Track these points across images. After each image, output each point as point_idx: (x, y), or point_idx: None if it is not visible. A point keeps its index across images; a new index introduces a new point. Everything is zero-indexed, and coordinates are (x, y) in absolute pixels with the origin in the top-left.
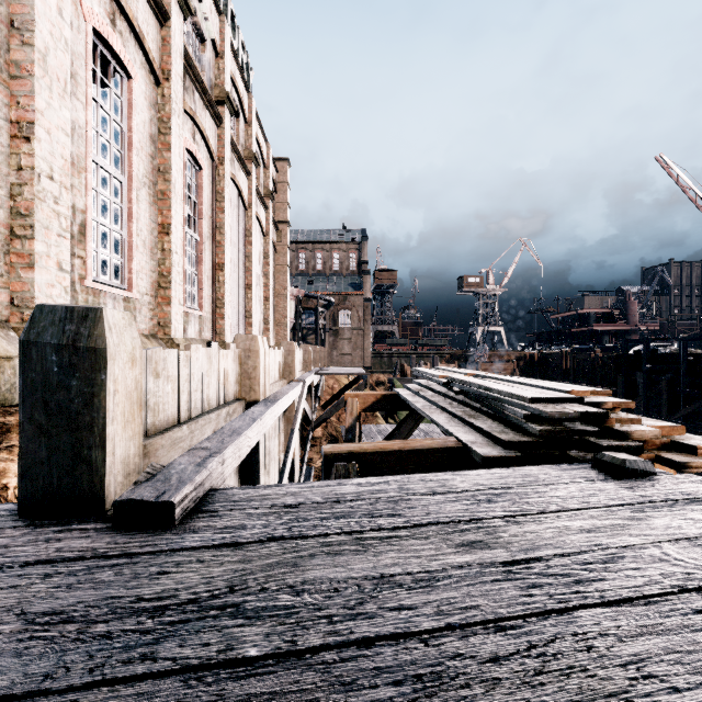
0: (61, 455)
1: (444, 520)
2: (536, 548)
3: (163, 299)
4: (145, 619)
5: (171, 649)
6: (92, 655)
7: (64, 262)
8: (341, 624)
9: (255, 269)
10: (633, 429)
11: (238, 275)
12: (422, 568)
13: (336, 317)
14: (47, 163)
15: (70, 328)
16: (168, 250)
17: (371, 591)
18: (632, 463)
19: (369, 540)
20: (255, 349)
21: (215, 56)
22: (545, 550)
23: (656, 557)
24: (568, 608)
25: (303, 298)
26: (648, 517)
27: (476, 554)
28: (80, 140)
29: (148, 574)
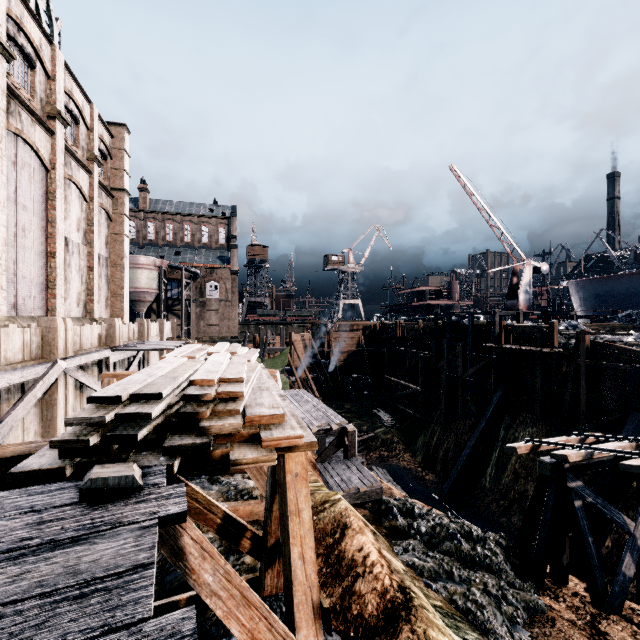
0: None
1: None
2: None
3: None
4: None
5: None
6: None
7: None
8: None
9: (62, 236)
10: (214, 423)
11: (33, 242)
12: None
13: (203, 288)
14: None
15: None
16: None
17: None
18: (97, 482)
19: None
20: None
21: None
22: None
23: None
24: None
25: (168, 269)
26: None
27: None
28: None
29: None
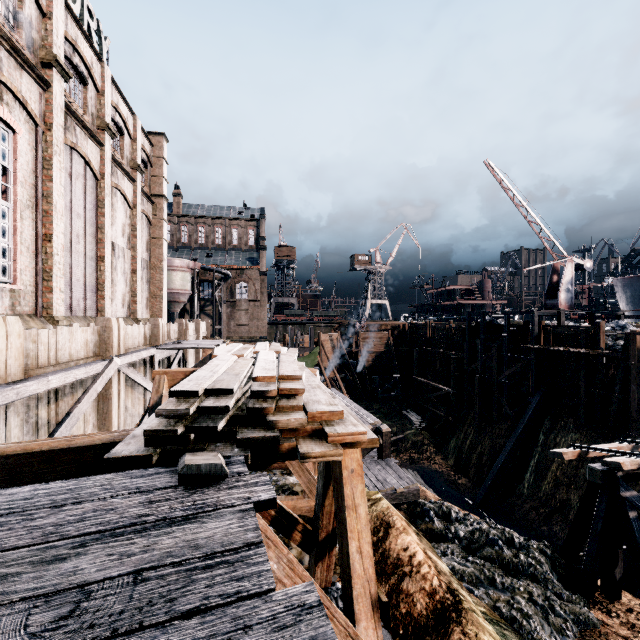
0: None
1: None
2: None
3: None
4: None
5: None
6: None
7: None
8: None
9: (110, 241)
10: (281, 418)
11: (85, 247)
12: None
13: (233, 289)
14: None
15: None
16: None
17: None
18: (192, 468)
19: None
20: None
21: (42, 15)
22: None
23: None
24: None
25: (200, 271)
26: (76, 555)
27: None
28: None
29: None
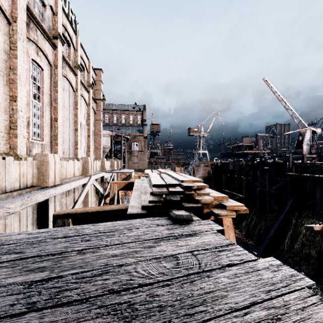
0: None
1: (43, 254)
2: (69, 270)
3: (13, 135)
4: None
5: None
6: None
7: None
8: None
9: (80, 121)
10: (202, 198)
11: (69, 124)
12: None
13: (130, 145)
14: None
15: None
16: (15, 109)
17: None
18: (180, 216)
19: None
20: (46, 160)
21: (53, 14)
22: (73, 270)
23: (126, 271)
24: (26, 311)
25: (115, 136)
26: (157, 245)
27: (28, 276)
28: None
29: None
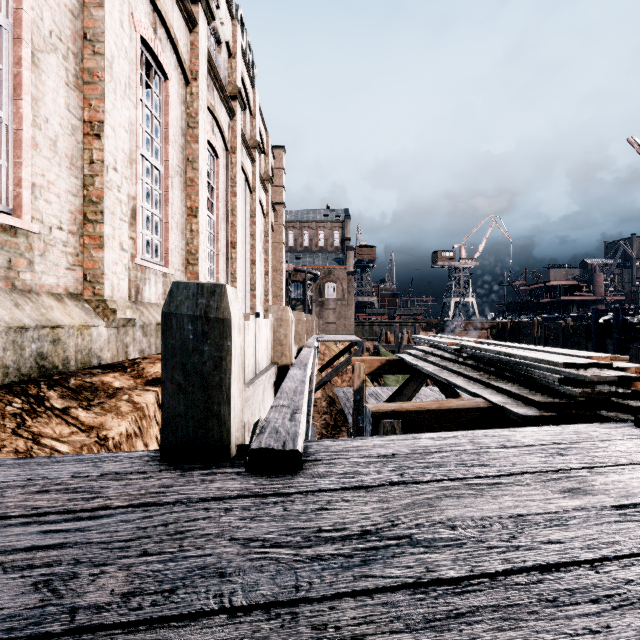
0: (196, 410)
1: (533, 470)
2: (634, 495)
3: (192, 275)
4: (340, 545)
5: (382, 570)
6: (320, 573)
7: (124, 243)
8: (510, 554)
9: (258, 246)
10: None
11: (245, 252)
12: (544, 510)
13: (322, 289)
14: (113, 157)
15: (202, 302)
16: (196, 231)
17: (514, 528)
18: None
19: (478, 485)
20: (286, 318)
21: (228, 56)
22: None
23: None
24: None
25: (292, 272)
26: None
27: (583, 499)
28: (132, 136)
29: (310, 510)
